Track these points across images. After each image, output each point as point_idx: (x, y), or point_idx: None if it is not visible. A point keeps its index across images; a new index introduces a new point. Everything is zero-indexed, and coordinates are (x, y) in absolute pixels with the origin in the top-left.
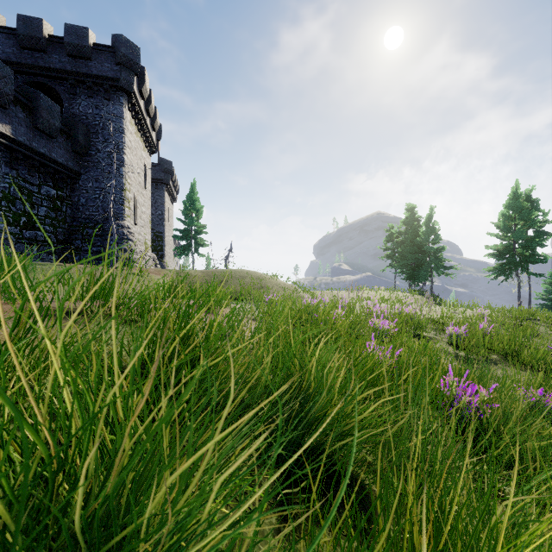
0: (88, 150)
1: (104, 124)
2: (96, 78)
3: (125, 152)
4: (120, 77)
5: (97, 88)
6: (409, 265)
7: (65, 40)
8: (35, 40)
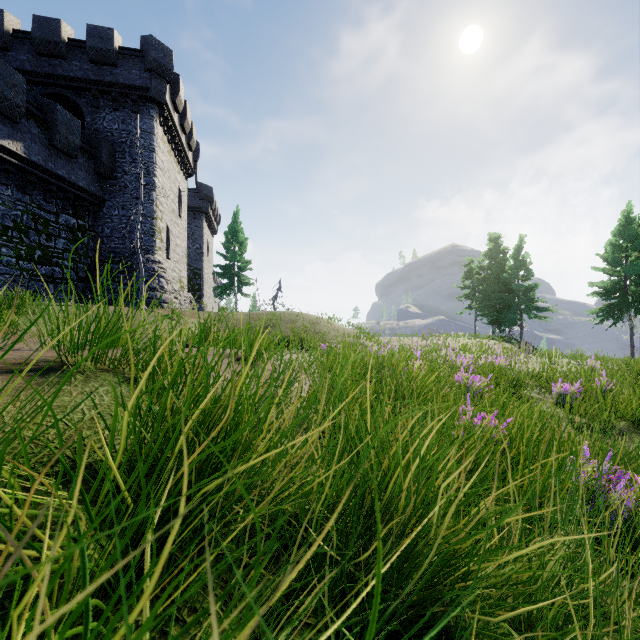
0: (113, 172)
1: (132, 142)
2: (122, 88)
3: (156, 174)
4: (150, 85)
5: (123, 99)
6: (493, 306)
7: (87, 44)
8: (53, 45)
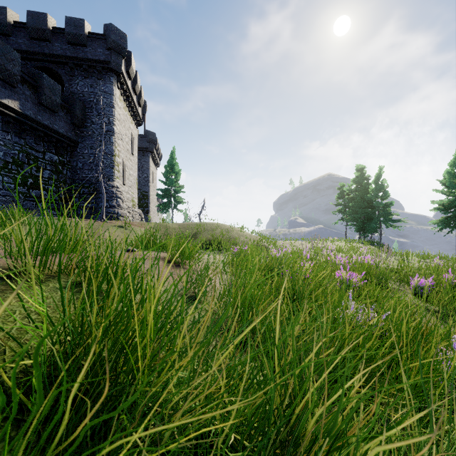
0: (84, 122)
1: (98, 100)
2: (90, 62)
3: (115, 123)
4: (110, 60)
5: (91, 70)
6: (359, 218)
7: (66, 31)
8: (41, 32)
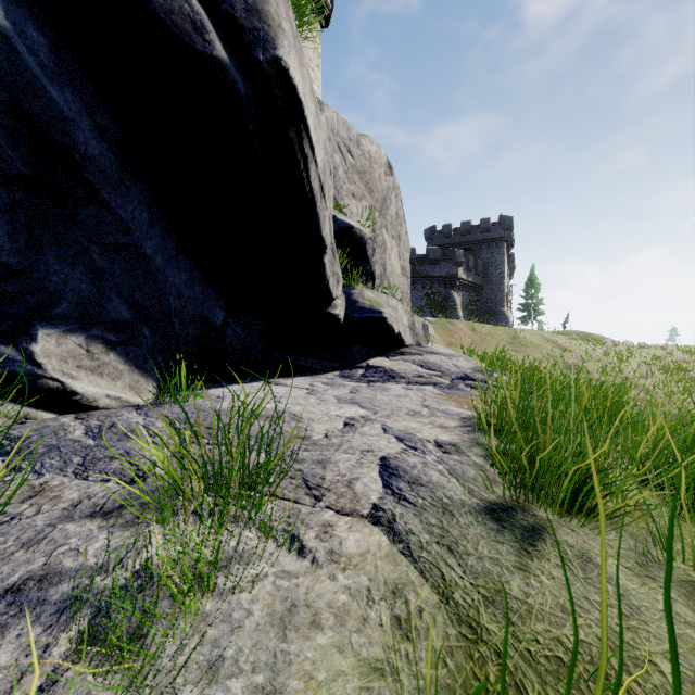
0: (487, 275)
1: (495, 260)
2: (492, 240)
3: (505, 272)
4: (504, 236)
5: (491, 243)
6: None
7: (480, 227)
8: (467, 231)
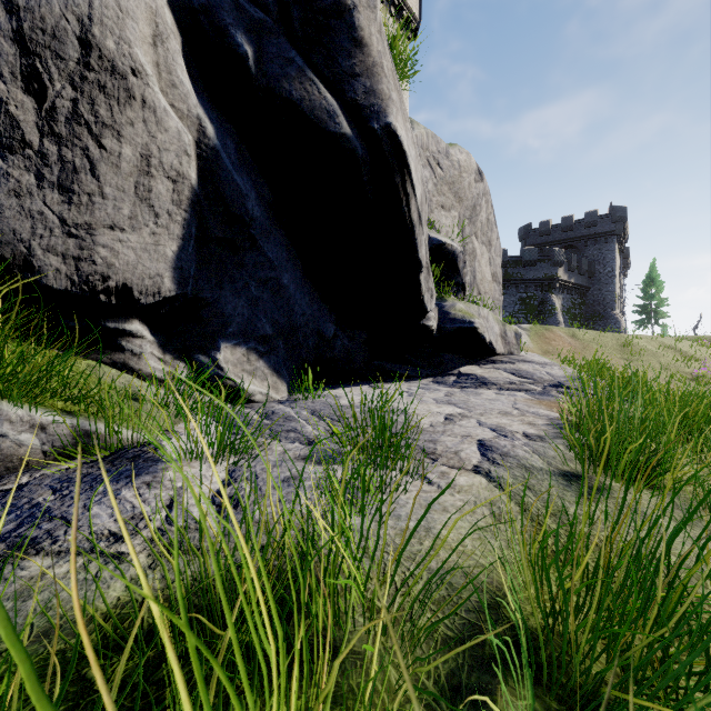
0: (594, 274)
1: (603, 257)
2: (599, 234)
3: (616, 270)
4: (614, 229)
5: (599, 239)
6: None
7: (584, 222)
8: (569, 227)
